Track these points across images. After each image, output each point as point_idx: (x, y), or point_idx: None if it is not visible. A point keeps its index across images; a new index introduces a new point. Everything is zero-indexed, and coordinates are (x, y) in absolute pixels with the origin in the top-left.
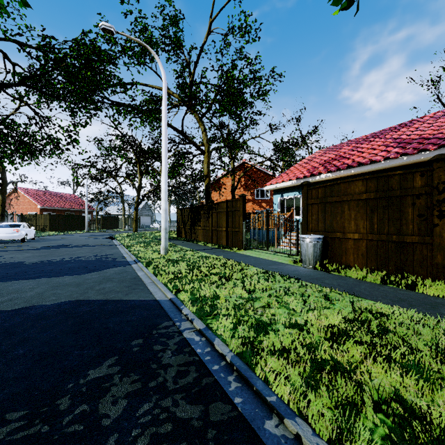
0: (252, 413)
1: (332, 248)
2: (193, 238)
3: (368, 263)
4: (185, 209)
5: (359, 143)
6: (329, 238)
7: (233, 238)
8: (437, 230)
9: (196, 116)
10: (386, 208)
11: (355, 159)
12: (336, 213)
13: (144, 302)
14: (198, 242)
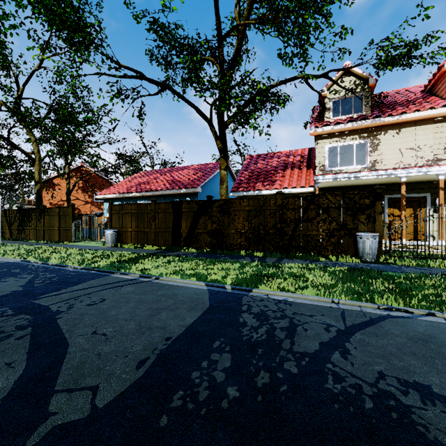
0: (60, 268)
1: (122, 236)
2: (22, 238)
3: (135, 241)
4: (11, 210)
5: (161, 174)
6: (121, 231)
7: (64, 235)
8: (152, 226)
9: (25, 126)
10: (140, 217)
11: (151, 186)
12: (124, 218)
13: (5, 263)
14: (29, 240)
